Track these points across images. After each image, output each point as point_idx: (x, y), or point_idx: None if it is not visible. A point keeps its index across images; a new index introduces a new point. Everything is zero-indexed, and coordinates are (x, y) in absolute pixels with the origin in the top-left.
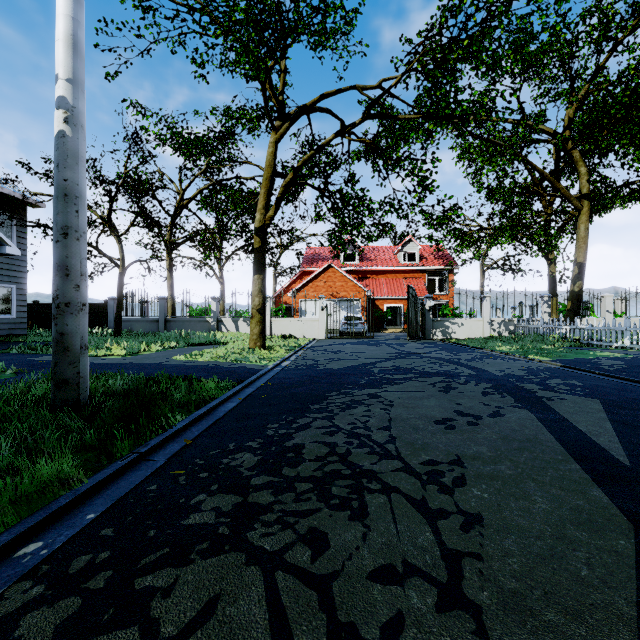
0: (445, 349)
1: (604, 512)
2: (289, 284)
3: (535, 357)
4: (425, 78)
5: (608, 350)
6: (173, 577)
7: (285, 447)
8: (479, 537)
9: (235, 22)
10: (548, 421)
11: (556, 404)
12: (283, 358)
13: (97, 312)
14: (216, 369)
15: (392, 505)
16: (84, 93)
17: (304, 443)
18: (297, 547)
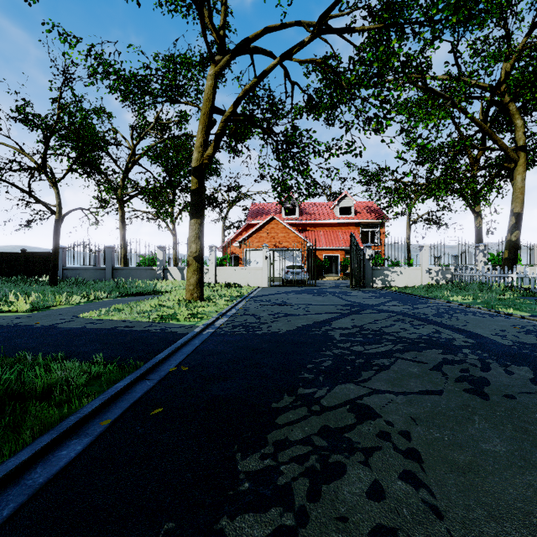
0: (396, 299)
1: None
2: (235, 236)
3: (507, 311)
4: (372, 18)
5: None
6: None
7: None
8: None
9: None
10: None
11: None
12: (219, 313)
13: (46, 261)
14: (121, 335)
15: None
16: None
17: None
18: None
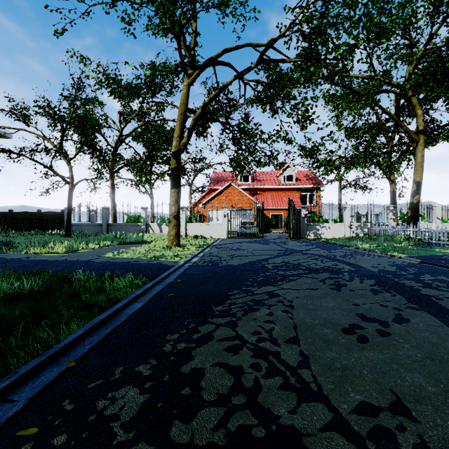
0: (319, 247)
1: None
2: (200, 198)
3: (394, 254)
4: (303, 39)
5: (448, 248)
6: None
7: (181, 375)
8: None
9: None
10: None
11: None
12: (193, 255)
13: (56, 218)
14: (135, 266)
15: None
16: None
17: (204, 367)
18: None
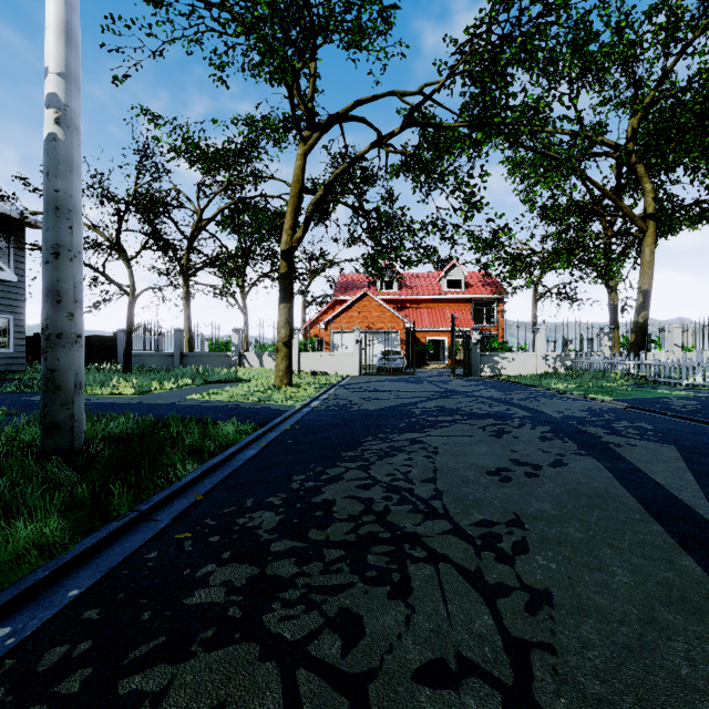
0: (495, 387)
1: (699, 588)
2: (320, 314)
3: (596, 396)
4: (472, 83)
5: (678, 388)
6: (167, 677)
7: (312, 504)
8: (549, 621)
9: (258, 18)
10: (619, 472)
11: (626, 451)
12: (312, 397)
13: (105, 346)
14: (236, 410)
15: (441, 578)
16: (79, 90)
17: (335, 499)
18: (324, 635)
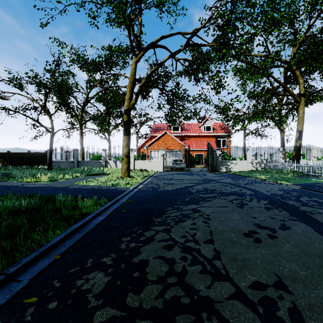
0: (229, 177)
1: None
2: (144, 142)
3: (282, 182)
4: (218, 29)
5: (321, 178)
6: None
7: (132, 264)
8: None
9: None
10: None
11: (319, 217)
12: (139, 183)
13: (41, 157)
14: (98, 190)
15: None
16: None
17: (148, 259)
18: None
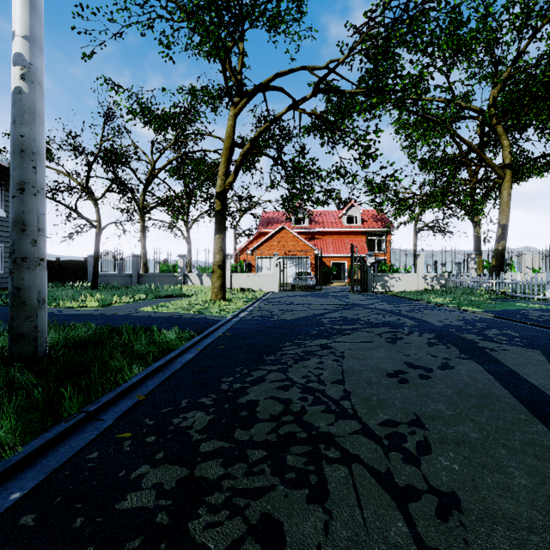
0: (386, 301)
1: None
2: (247, 244)
3: (468, 308)
4: (368, 60)
5: (532, 302)
6: None
7: (238, 404)
8: (461, 529)
9: (198, 6)
10: (498, 374)
11: (500, 355)
12: (241, 309)
13: (78, 268)
14: (179, 320)
15: (354, 480)
16: (42, 51)
17: (258, 399)
18: (247, 545)
